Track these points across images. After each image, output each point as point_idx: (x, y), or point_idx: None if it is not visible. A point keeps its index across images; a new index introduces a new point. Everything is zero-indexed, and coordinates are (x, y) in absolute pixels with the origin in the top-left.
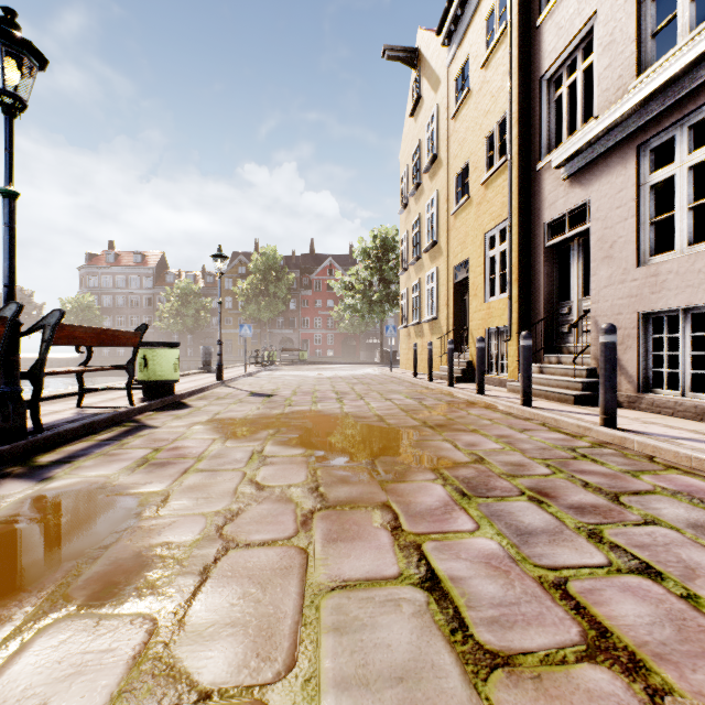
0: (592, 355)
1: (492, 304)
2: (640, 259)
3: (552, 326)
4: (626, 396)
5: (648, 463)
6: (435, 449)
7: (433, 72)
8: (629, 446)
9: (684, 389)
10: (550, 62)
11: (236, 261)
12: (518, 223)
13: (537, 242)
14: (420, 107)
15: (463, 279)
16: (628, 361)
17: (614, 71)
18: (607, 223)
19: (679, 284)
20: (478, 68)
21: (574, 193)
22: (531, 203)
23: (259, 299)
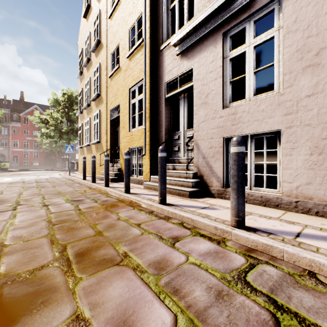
0: (194, 164)
1: (134, 132)
2: (224, 104)
3: (169, 147)
4: (216, 189)
5: None
6: None
7: None
8: (277, 255)
9: (251, 185)
10: None
11: None
12: (150, 81)
13: (160, 95)
14: (90, 12)
15: (116, 117)
16: (217, 168)
17: None
18: (204, 81)
19: (249, 119)
20: None
21: (183, 63)
22: (157, 70)
23: None
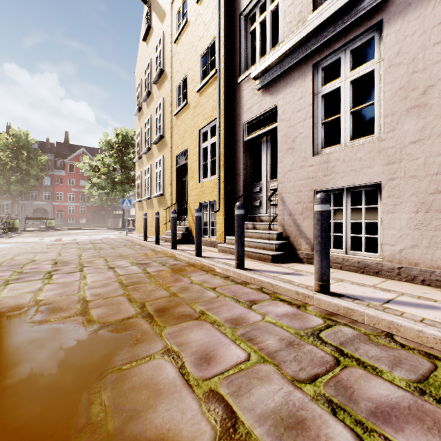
0: (279, 222)
1: (205, 183)
2: (314, 150)
3: (248, 201)
4: (305, 253)
5: (403, 351)
6: (148, 399)
7: (160, 7)
8: (358, 318)
9: (347, 248)
10: (248, 1)
11: None
12: (225, 121)
13: (238, 137)
14: (151, 34)
15: (183, 165)
16: (306, 227)
17: (296, 7)
18: (291, 122)
19: (345, 169)
20: (194, 4)
21: (266, 100)
22: (233, 108)
23: (9, 173)
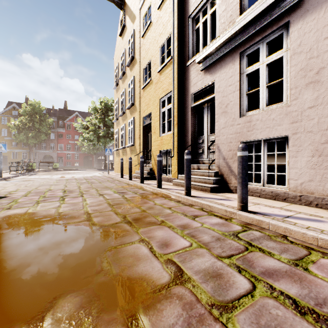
0: (216, 164)
1: (164, 137)
2: (241, 113)
3: (194, 149)
4: (234, 186)
5: (291, 245)
6: (133, 261)
7: (132, 12)
8: (265, 227)
9: (264, 182)
10: (194, 8)
11: (10, 107)
12: (177, 93)
13: (187, 104)
14: (125, 31)
15: (148, 124)
16: (235, 168)
17: (228, 12)
18: (224, 93)
19: (262, 126)
20: (156, 10)
21: (207, 78)
22: (184, 83)
23: (27, 131)
